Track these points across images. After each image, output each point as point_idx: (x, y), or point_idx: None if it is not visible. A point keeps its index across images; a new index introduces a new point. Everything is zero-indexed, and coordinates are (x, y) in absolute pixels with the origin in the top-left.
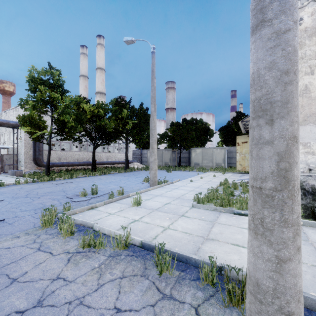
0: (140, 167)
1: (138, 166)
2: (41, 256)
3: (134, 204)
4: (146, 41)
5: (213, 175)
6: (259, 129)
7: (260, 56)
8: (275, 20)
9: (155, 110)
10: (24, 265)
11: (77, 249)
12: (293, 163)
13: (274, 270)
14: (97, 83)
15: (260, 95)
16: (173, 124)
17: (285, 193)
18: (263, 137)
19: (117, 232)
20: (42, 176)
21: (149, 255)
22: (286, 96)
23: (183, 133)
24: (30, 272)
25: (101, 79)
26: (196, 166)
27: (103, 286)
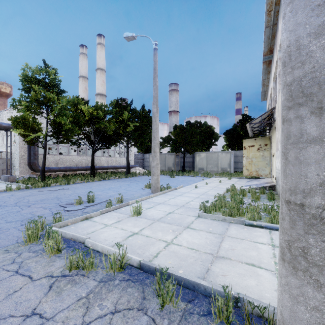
0: (142, 172)
1: (140, 171)
2: (18, 282)
3: (134, 213)
4: (148, 37)
5: (219, 180)
6: (300, 121)
7: (302, 19)
8: None
9: (158, 111)
10: None
11: (63, 272)
12: None
13: (324, 324)
14: (97, 84)
15: (302, 73)
16: (176, 127)
17: None
18: (306, 132)
19: (111, 250)
20: (36, 181)
21: (148, 279)
22: None
23: (187, 136)
24: None
25: (101, 80)
26: (200, 171)
27: None
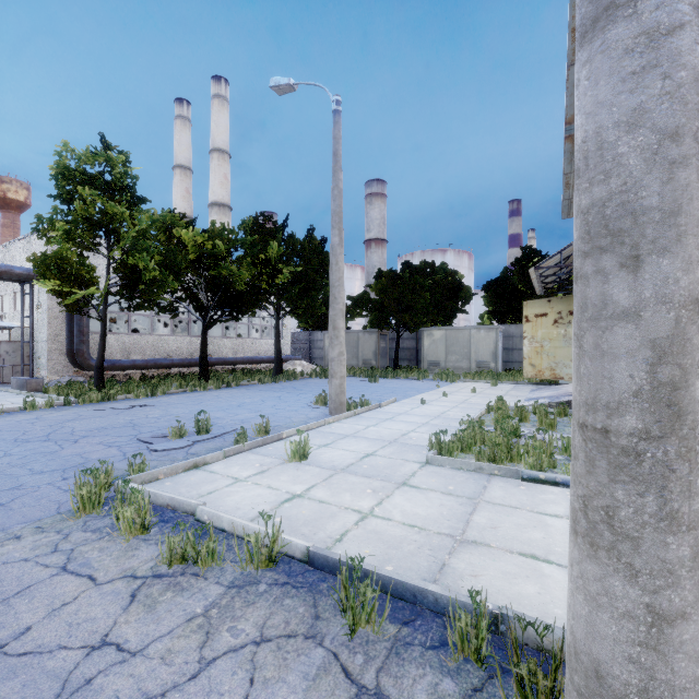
0: (309, 371)
1: (304, 368)
2: (68, 586)
3: (293, 456)
4: (322, 86)
5: (471, 387)
6: (603, 280)
7: (605, 96)
8: (644, 3)
9: (342, 242)
10: (24, 611)
11: (156, 568)
12: (692, 368)
13: (642, 643)
14: (211, 184)
15: (606, 194)
16: (382, 275)
17: (672, 446)
18: (613, 300)
19: (250, 526)
20: (86, 390)
21: (325, 583)
22: (673, 196)
23: (404, 295)
24: (38, 628)
25: (221, 175)
26: (432, 368)
27: (214, 665)
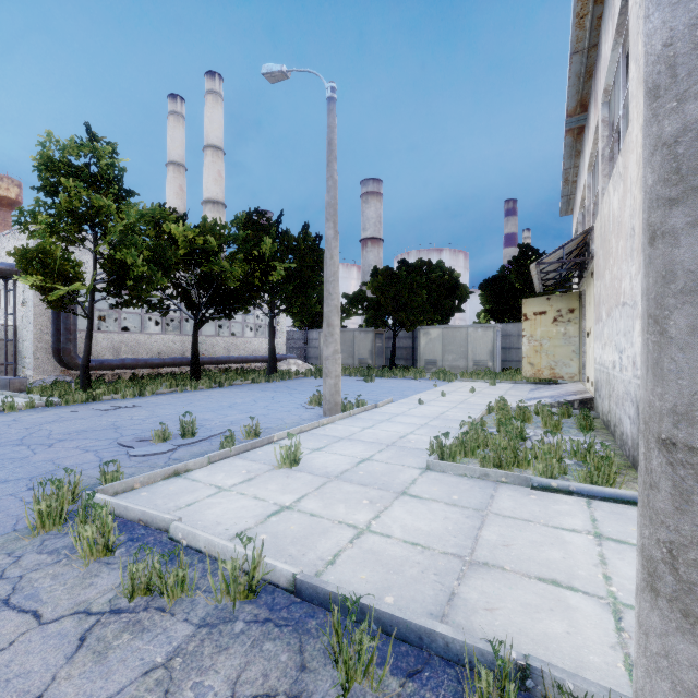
0: (304, 370)
1: (299, 368)
2: (6, 627)
3: (283, 461)
4: (316, 73)
5: (469, 387)
6: None
7: None
8: None
9: (337, 235)
10: None
11: (115, 601)
12: None
13: None
14: (205, 181)
15: None
16: (378, 273)
17: None
18: None
19: (229, 548)
20: (72, 390)
21: (314, 619)
22: None
23: (400, 293)
24: None
25: (215, 172)
26: (429, 368)
27: None
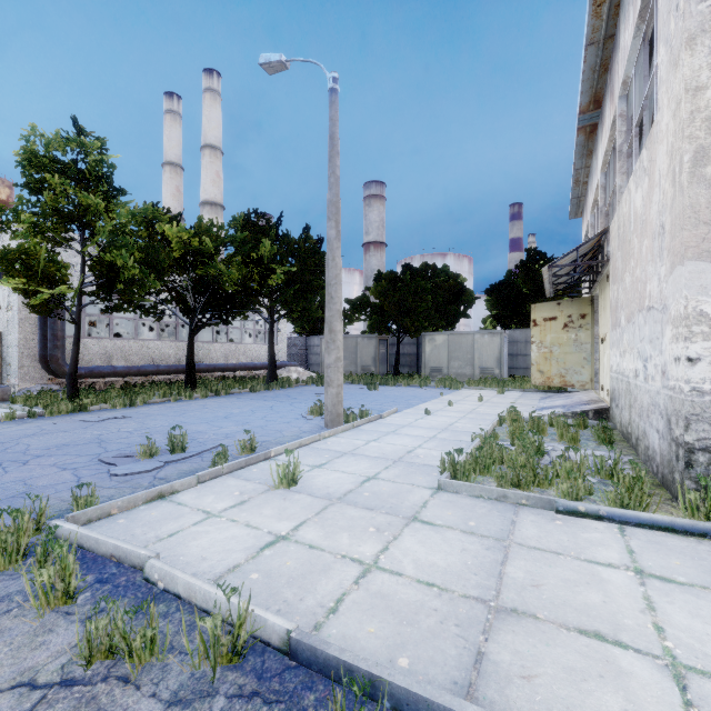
0: (305, 378)
1: (299, 375)
2: None
3: (280, 481)
4: (317, 62)
5: (477, 395)
6: None
7: None
8: None
9: (339, 235)
10: None
11: (68, 668)
12: None
13: None
14: (203, 181)
15: None
16: (382, 277)
17: None
18: None
19: (213, 594)
20: (58, 400)
21: (312, 693)
22: None
23: (405, 298)
24: None
25: (213, 172)
26: (434, 375)
27: None
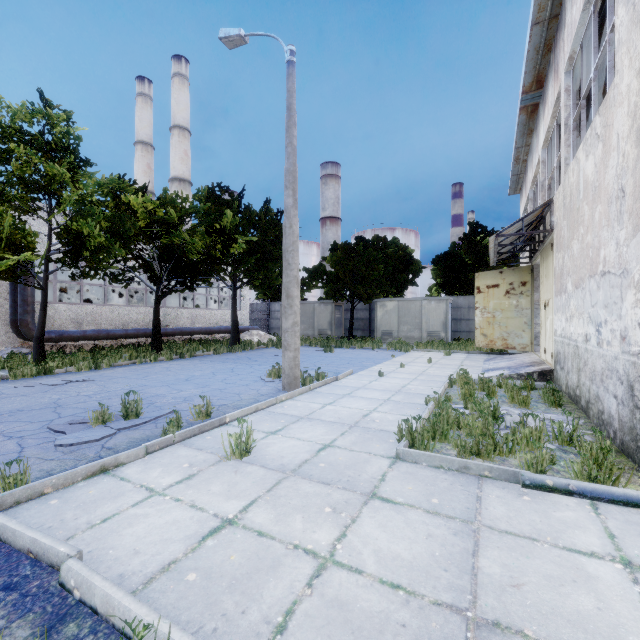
0: (266, 340)
1: (261, 338)
2: None
3: (232, 452)
4: (275, 36)
5: (426, 357)
6: None
7: None
8: None
9: (296, 204)
10: None
11: None
12: None
13: None
14: (172, 159)
15: None
16: (337, 248)
17: None
18: None
19: (133, 613)
20: (26, 363)
21: None
22: None
23: (358, 267)
24: None
25: (182, 151)
26: (385, 338)
27: None
